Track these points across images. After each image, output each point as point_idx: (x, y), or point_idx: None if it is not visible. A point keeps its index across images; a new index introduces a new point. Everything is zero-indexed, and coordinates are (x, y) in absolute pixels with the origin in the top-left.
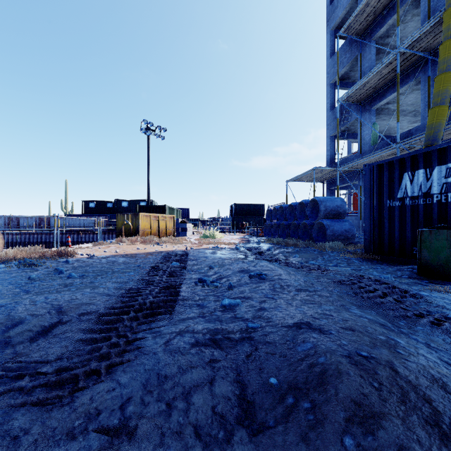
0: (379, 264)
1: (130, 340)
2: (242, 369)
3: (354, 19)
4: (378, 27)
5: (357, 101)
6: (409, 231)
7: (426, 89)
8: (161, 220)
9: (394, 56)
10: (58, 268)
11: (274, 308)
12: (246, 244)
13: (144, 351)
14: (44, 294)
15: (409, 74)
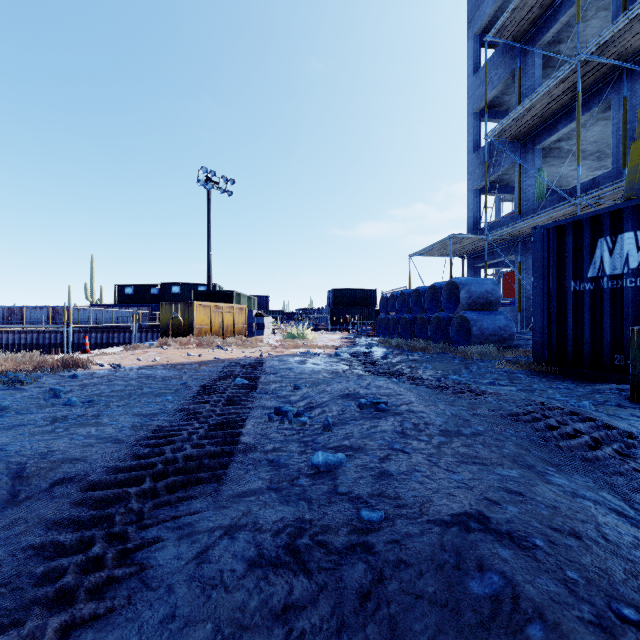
0: (559, 381)
1: (128, 548)
2: (351, 636)
3: (511, 15)
4: (546, 27)
5: (514, 138)
6: (607, 329)
7: (620, 116)
8: (226, 313)
9: (573, 68)
10: (55, 388)
11: (407, 473)
12: (351, 347)
13: (151, 579)
14: (2, 441)
15: (593, 95)
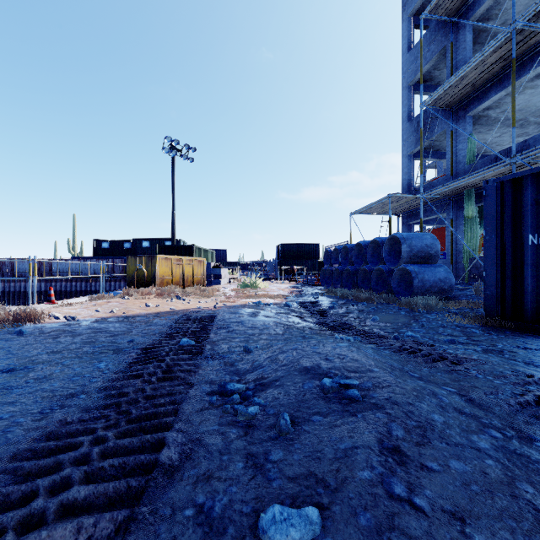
0: (520, 338)
1: None
2: None
3: None
4: (477, 4)
5: (447, 106)
6: None
7: None
8: (187, 265)
9: (507, 36)
10: None
11: None
12: (300, 297)
13: None
14: None
15: (523, 64)
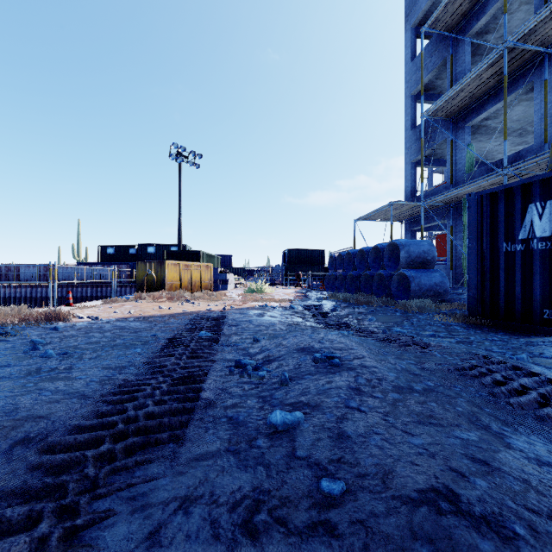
0: (493, 333)
1: (77, 525)
2: None
3: (444, 9)
4: (475, 19)
5: (447, 116)
6: (536, 286)
7: (542, 97)
8: (194, 270)
9: (500, 54)
10: (35, 341)
11: (366, 435)
12: (304, 301)
13: None
14: None
15: (517, 78)
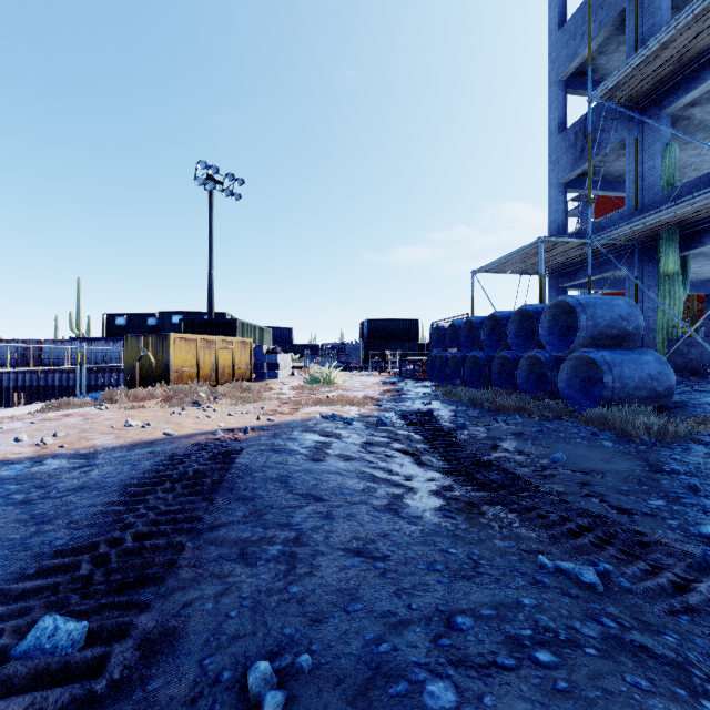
0: None
1: None
2: None
3: None
4: None
5: (630, 100)
6: None
7: None
8: (222, 349)
9: None
10: None
11: None
12: (399, 401)
13: None
14: None
15: None
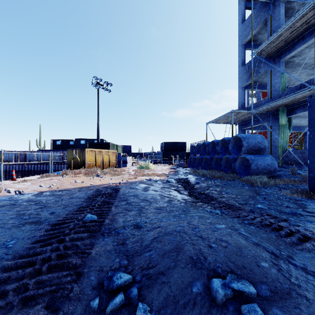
0: None
1: None
2: None
3: None
4: None
5: (268, 55)
6: None
7: None
8: (105, 155)
9: (311, 7)
10: None
11: None
12: (176, 175)
13: None
14: None
15: None
